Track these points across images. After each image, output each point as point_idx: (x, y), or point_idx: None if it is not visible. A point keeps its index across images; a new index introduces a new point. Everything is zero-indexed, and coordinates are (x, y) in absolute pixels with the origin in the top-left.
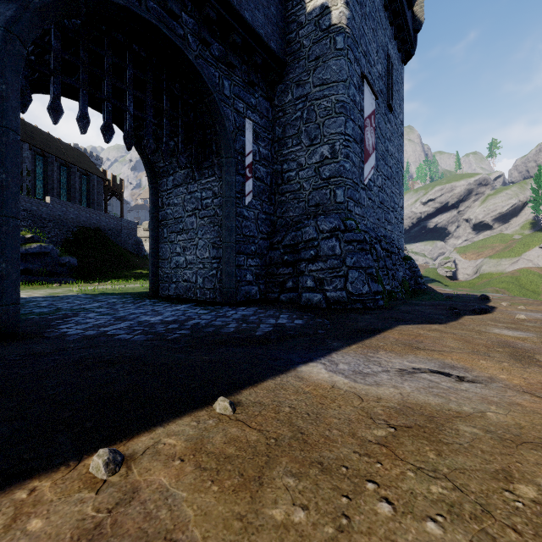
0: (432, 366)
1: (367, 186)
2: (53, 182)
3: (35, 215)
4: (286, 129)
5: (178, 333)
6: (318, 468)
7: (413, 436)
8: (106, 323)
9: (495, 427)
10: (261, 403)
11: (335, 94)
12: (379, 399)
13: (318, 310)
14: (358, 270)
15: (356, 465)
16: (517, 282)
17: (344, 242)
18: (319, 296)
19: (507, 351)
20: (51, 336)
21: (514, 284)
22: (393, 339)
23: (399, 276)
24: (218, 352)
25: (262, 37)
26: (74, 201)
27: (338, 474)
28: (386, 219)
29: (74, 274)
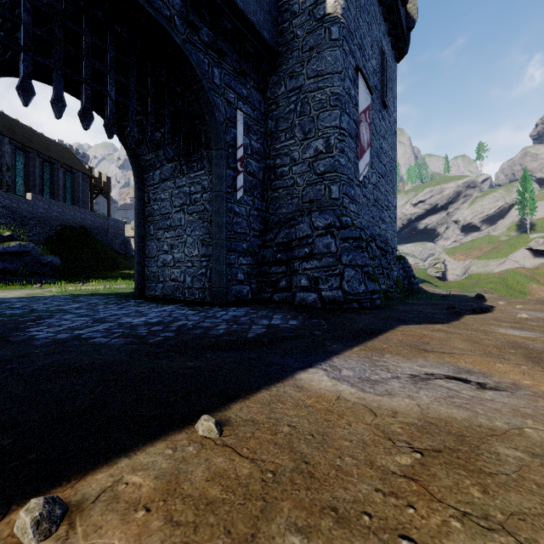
0: (446, 371)
1: (361, 183)
2: (35, 178)
3: (15, 212)
4: (279, 123)
5: (161, 335)
6: (332, 518)
7: (446, 464)
8: (82, 325)
9: (541, 448)
10: (254, 421)
11: (330, 86)
12: (395, 413)
13: (313, 310)
14: (354, 268)
15: (381, 511)
16: (505, 282)
17: (339, 239)
18: (314, 296)
19: (521, 353)
20: (16, 340)
21: (501, 284)
22: (397, 340)
23: (394, 275)
24: (205, 357)
25: (254, 25)
26: (58, 198)
27: (359, 527)
28: (380, 218)
29: (57, 275)
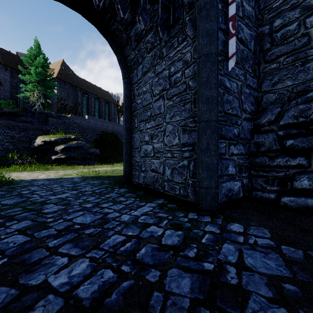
0: None
1: None
2: (91, 108)
3: (80, 126)
4: None
5: None
6: None
7: None
8: None
9: None
10: None
11: None
12: None
13: None
14: None
15: None
16: None
17: None
18: None
19: None
20: None
21: None
22: None
23: None
24: None
25: None
26: (102, 118)
27: None
28: None
29: (98, 159)
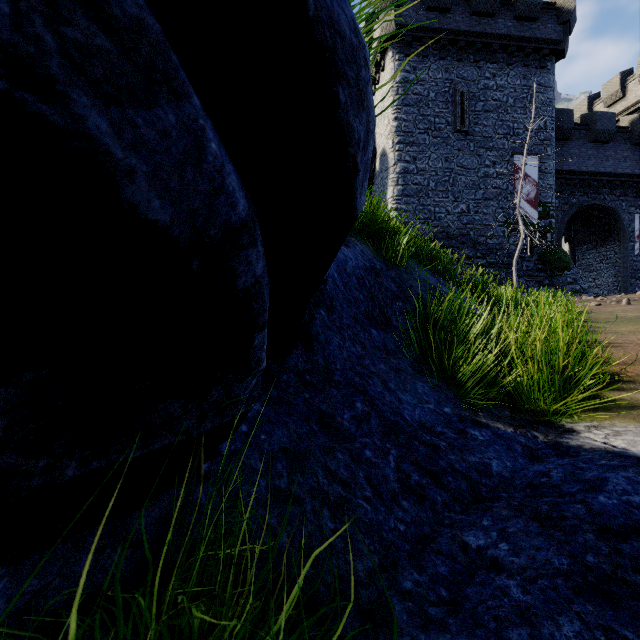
0: None
1: None
2: None
3: None
4: None
5: None
6: None
7: None
8: None
9: None
10: None
11: None
12: None
13: None
14: None
15: None
16: None
17: None
18: None
19: None
20: None
21: None
22: None
23: None
24: None
25: None
26: None
27: None
28: None
29: None
